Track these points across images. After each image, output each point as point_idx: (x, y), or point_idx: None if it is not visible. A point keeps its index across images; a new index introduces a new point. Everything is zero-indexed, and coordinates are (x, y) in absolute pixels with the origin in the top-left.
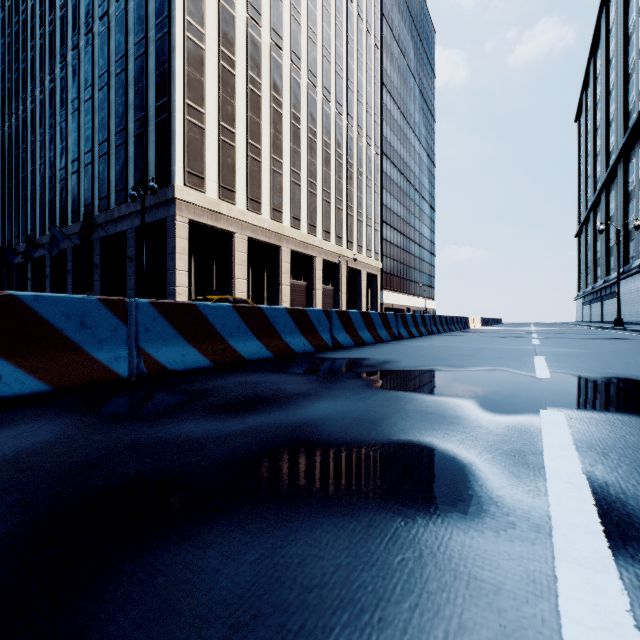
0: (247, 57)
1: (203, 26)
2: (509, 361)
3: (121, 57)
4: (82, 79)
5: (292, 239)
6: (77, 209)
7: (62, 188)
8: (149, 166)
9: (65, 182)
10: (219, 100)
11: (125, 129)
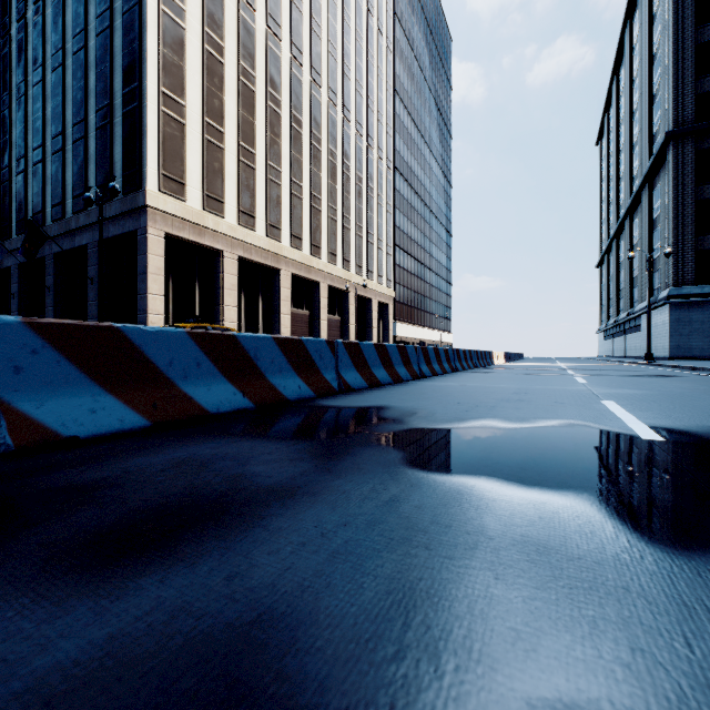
0: (238, 44)
1: (183, 0)
2: (577, 409)
3: (79, 32)
4: (30, 57)
5: (292, 261)
6: (24, 218)
7: (4, 191)
8: (115, 166)
9: (8, 184)
10: (203, 91)
11: (84, 120)
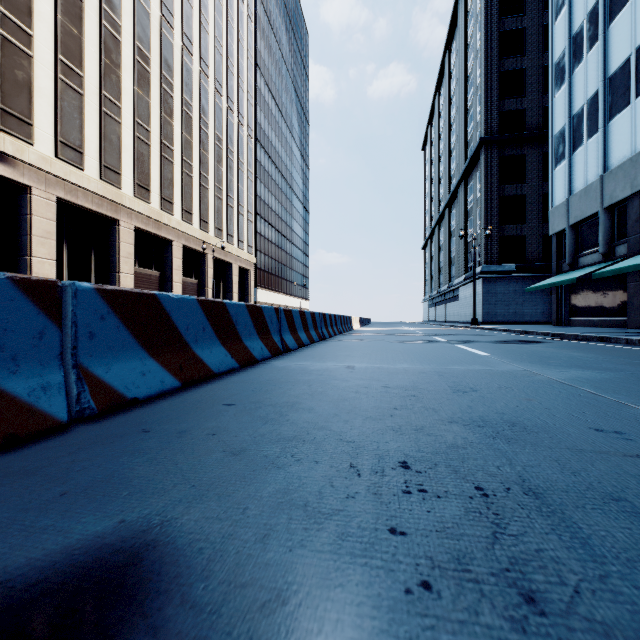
0: None
1: None
2: None
3: None
4: None
5: (137, 213)
6: None
7: None
8: None
9: None
10: None
11: None
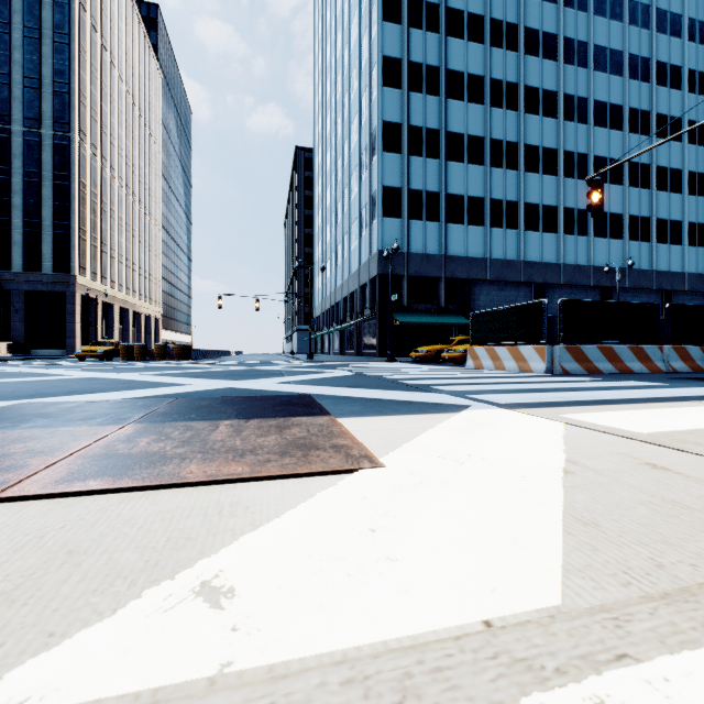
0: (102, 190)
1: (86, 180)
2: None
3: (3, 168)
4: None
5: (119, 299)
6: None
7: None
8: (44, 255)
9: None
10: (92, 221)
11: (10, 221)
